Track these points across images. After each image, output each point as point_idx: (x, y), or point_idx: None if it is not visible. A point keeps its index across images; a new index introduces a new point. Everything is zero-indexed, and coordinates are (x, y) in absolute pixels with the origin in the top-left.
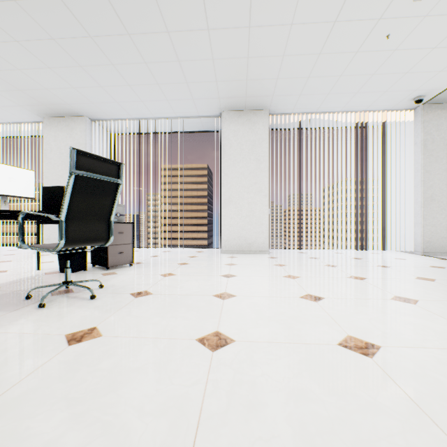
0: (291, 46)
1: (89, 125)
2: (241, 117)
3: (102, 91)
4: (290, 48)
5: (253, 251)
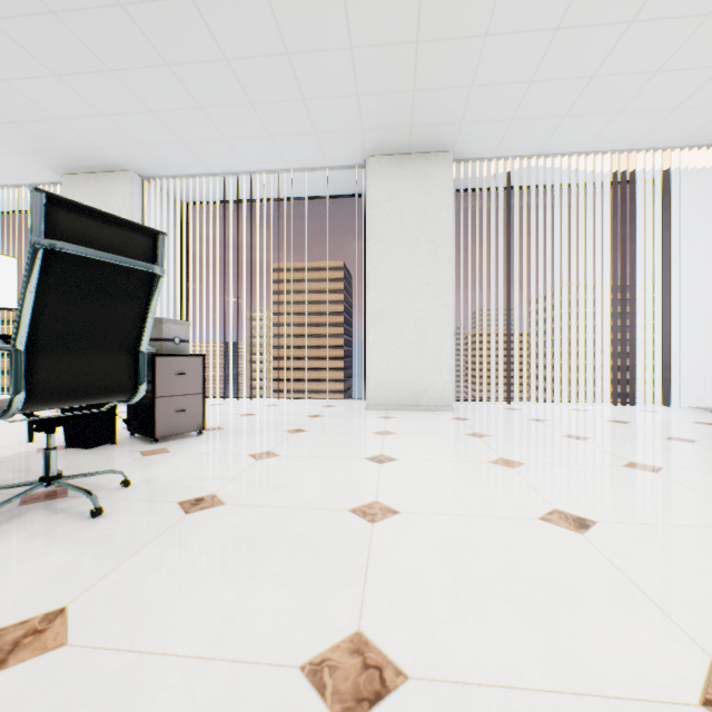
0: (502, 13)
1: (138, 186)
2: (402, 166)
3: (154, 120)
4: (501, 18)
5: (423, 405)
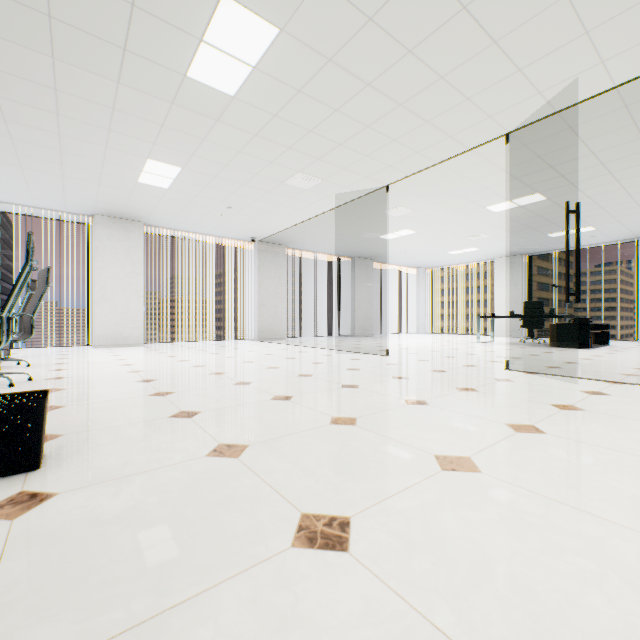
0: (163, 203)
1: None
2: (116, 224)
3: None
4: (163, 204)
5: (129, 344)
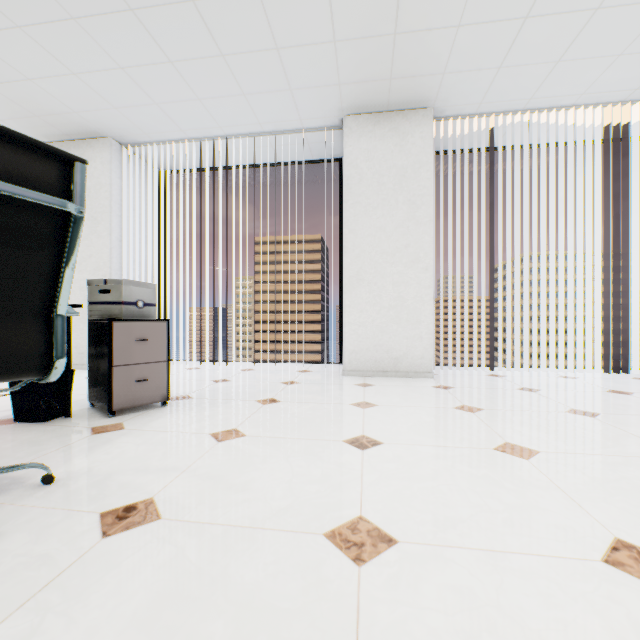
0: None
1: (116, 153)
2: (379, 125)
3: (125, 78)
4: None
5: (402, 371)
